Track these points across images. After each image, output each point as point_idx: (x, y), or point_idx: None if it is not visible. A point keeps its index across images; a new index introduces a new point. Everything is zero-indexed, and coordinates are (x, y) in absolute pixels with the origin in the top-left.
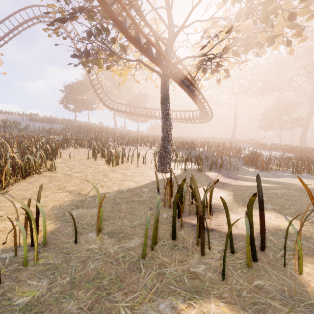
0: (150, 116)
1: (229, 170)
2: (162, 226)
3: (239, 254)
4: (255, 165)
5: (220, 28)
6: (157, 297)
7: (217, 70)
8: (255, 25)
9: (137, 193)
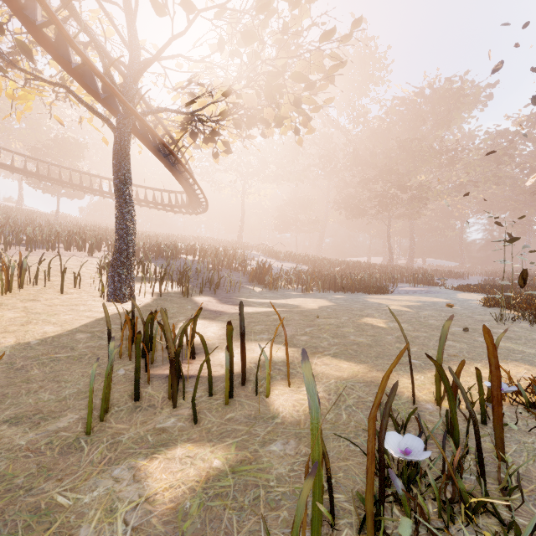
0: (89, 189)
1: (229, 292)
2: (117, 388)
3: (219, 395)
4: (263, 282)
5: (216, 77)
6: (110, 466)
7: (212, 139)
8: (259, 97)
9: (65, 344)
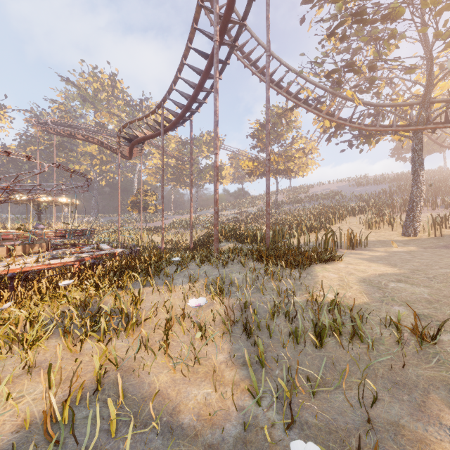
0: None
1: None
2: None
3: None
4: None
5: None
6: None
7: None
8: None
9: None
